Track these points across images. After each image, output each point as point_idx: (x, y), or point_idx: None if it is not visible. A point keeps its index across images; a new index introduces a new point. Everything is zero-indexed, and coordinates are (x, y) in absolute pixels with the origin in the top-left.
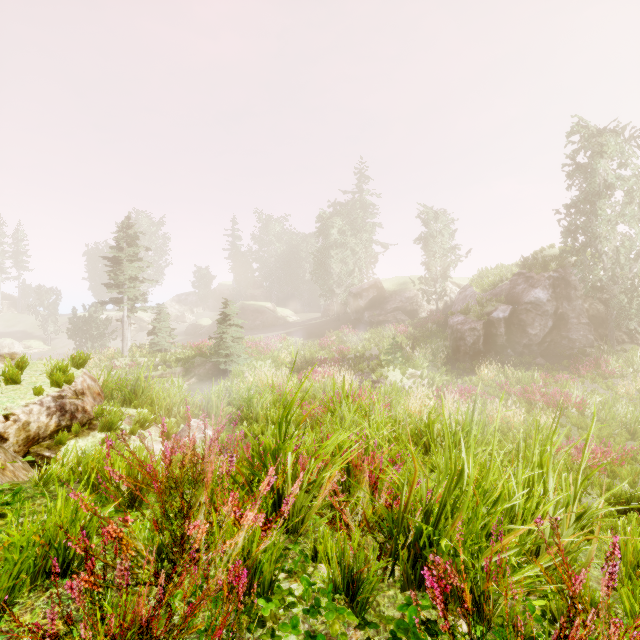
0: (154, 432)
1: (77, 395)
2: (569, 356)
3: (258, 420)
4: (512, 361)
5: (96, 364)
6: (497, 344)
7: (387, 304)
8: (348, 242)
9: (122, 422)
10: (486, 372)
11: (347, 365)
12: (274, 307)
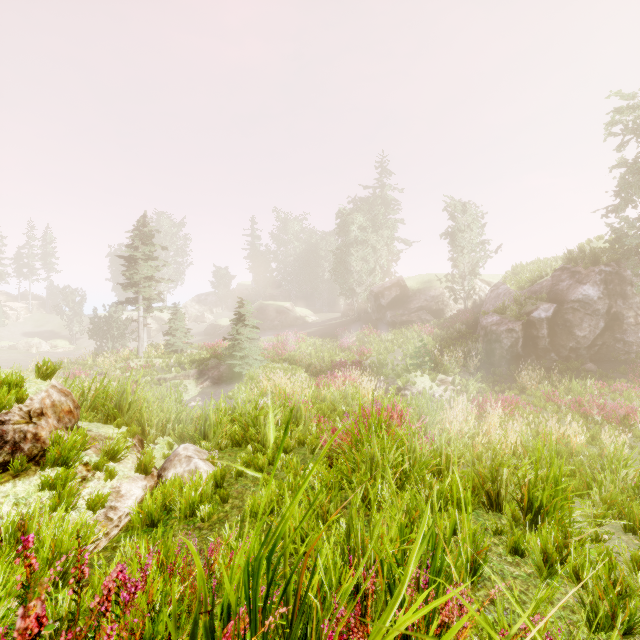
0: (131, 463)
1: (31, 417)
2: (625, 361)
3: (265, 443)
4: (556, 366)
5: (111, 365)
6: (538, 347)
7: (411, 303)
8: (369, 239)
9: (79, 456)
10: (528, 379)
11: (369, 368)
12: (293, 307)
